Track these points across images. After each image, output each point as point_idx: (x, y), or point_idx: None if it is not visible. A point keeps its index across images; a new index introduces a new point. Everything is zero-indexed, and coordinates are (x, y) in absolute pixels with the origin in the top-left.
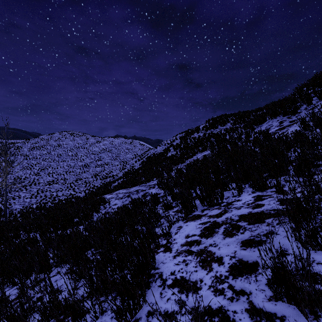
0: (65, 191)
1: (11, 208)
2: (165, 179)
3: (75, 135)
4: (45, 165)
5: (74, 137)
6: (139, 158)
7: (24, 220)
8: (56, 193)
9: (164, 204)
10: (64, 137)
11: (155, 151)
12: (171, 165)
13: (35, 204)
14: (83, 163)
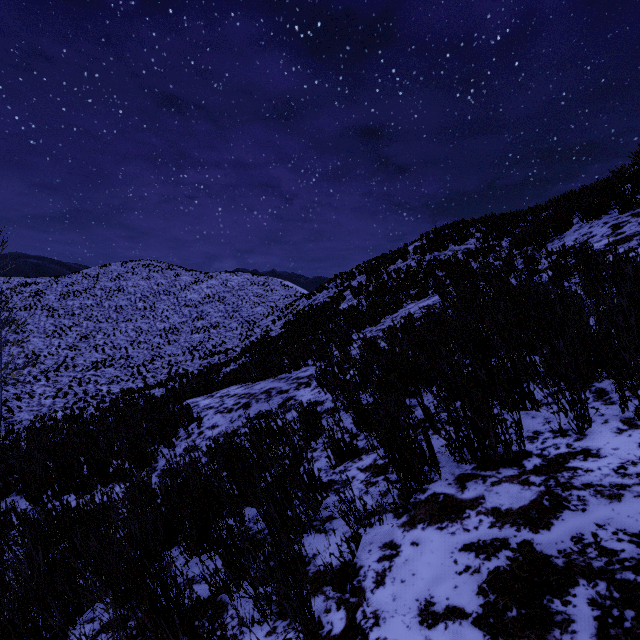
0: (127, 383)
1: (11, 418)
2: (336, 365)
3: (153, 268)
4: (90, 329)
5: (150, 272)
6: (280, 315)
7: (5, 458)
8: (108, 387)
9: (334, 443)
10: (130, 272)
11: (314, 300)
12: (348, 329)
13: (62, 411)
14: (167, 324)
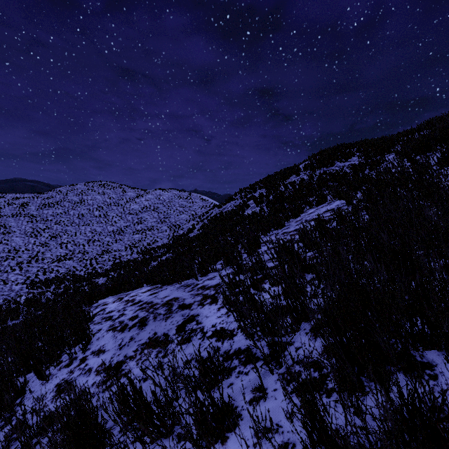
0: (80, 272)
1: None
2: (249, 277)
3: (107, 187)
4: (58, 231)
5: (105, 189)
6: (198, 220)
7: None
8: (65, 276)
9: None
10: (90, 189)
11: (223, 208)
12: (256, 232)
13: (25, 295)
14: (115, 227)
